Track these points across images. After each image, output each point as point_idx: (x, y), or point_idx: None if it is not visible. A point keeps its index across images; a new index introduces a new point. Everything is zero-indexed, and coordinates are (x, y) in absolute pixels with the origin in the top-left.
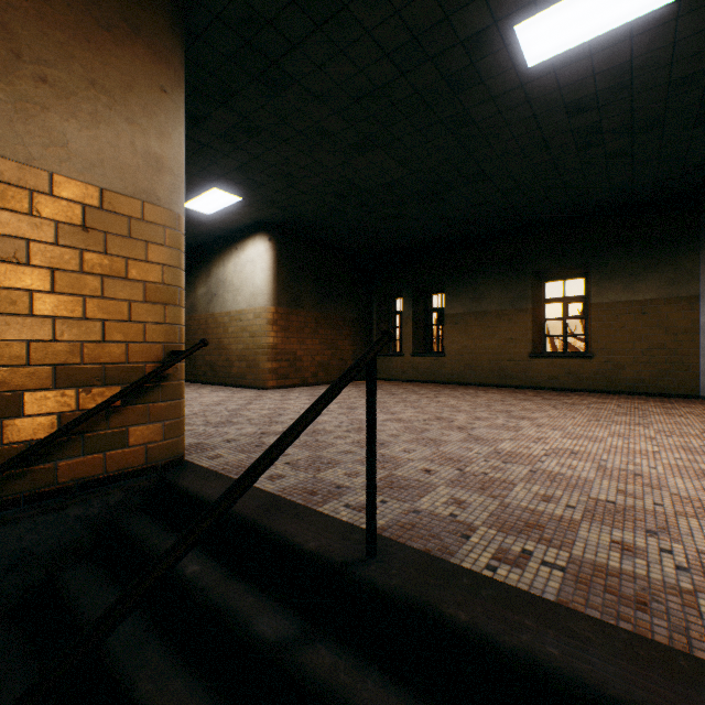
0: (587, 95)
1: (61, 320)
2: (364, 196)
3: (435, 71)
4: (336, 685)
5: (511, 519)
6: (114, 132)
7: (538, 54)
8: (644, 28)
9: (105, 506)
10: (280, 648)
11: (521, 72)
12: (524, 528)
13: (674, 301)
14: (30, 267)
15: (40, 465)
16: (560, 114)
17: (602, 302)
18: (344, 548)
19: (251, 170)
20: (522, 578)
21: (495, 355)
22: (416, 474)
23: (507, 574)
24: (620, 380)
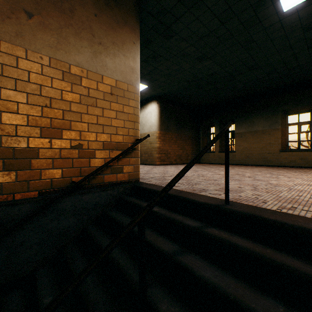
0: None
1: (105, 126)
2: (199, 81)
3: (238, 20)
4: (222, 237)
5: (283, 200)
6: (119, 60)
7: (289, 5)
8: None
9: (118, 192)
10: (197, 228)
11: (280, 14)
12: (291, 202)
13: None
14: (97, 107)
15: (99, 175)
16: (299, 31)
17: None
18: (215, 202)
19: (153, 73)
20: (294, 212)
21: (261, 151)
22: (235, 187)
23: (286, 211)
24: None
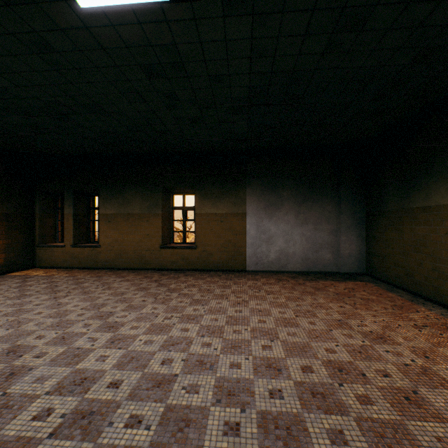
0: (155, 63)
1: None
2: None
3: None
4: None
5: None
6: None
7: None
8: (175, 16)
9: None
10: None
11: (78, 10)
12: None
13: (236, 215)
14: None
15: None
16: (140, 72)
17: (201, 213)
18: None
19: None
20: None
21: (138, 246)
22: None
23: None
24: (211, 262)
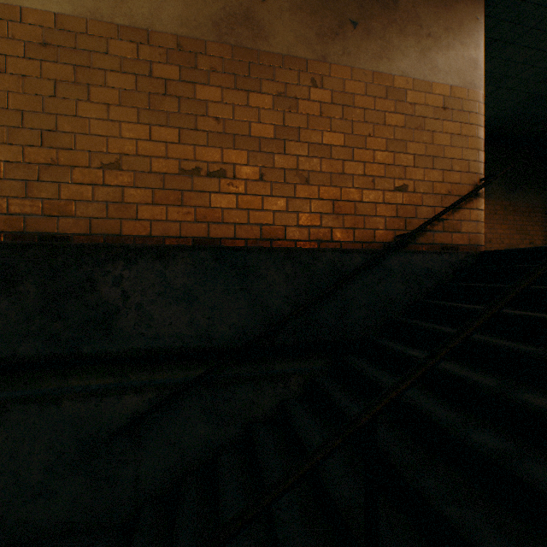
0: None
1: (434, 158)
2: None
3: None
4: None
5: None
6: (454, 53)
7: None
8: None
9: (456, 259)
10: None
11: None
12: None
13: None
14: (424, 131)
15: (427, 232)
16: None
17: None
18: None
19: None
20: None
21: None
22: None
23: None
24: None
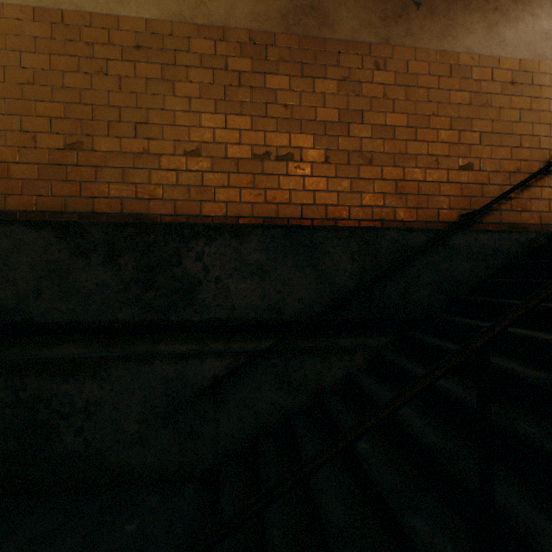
0: None
1: (501, 135)
2: None
3: None
4: None
5: None
6: (523, 25)
7: None
8: None
9: (526, 238)
10: None
11: None
12: None
13: None
14: (490, 108)
15: (494, 211)
16: None
17: None
18: None
19: None
20: None
21: None
22: None
23: None
24: None
